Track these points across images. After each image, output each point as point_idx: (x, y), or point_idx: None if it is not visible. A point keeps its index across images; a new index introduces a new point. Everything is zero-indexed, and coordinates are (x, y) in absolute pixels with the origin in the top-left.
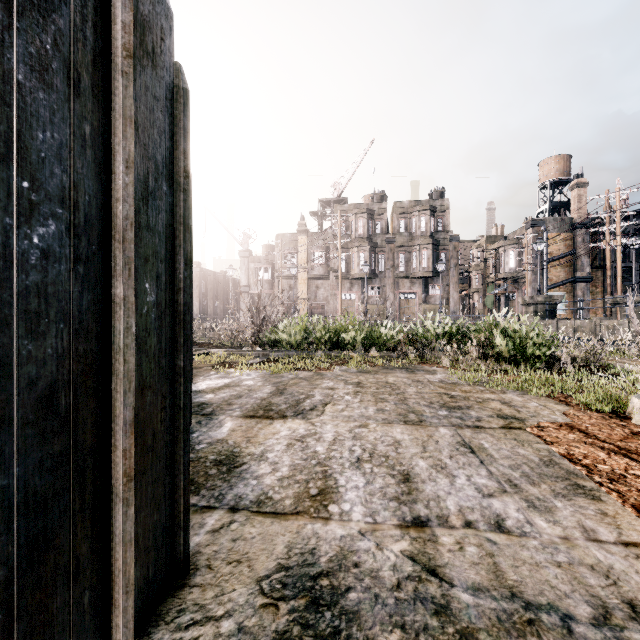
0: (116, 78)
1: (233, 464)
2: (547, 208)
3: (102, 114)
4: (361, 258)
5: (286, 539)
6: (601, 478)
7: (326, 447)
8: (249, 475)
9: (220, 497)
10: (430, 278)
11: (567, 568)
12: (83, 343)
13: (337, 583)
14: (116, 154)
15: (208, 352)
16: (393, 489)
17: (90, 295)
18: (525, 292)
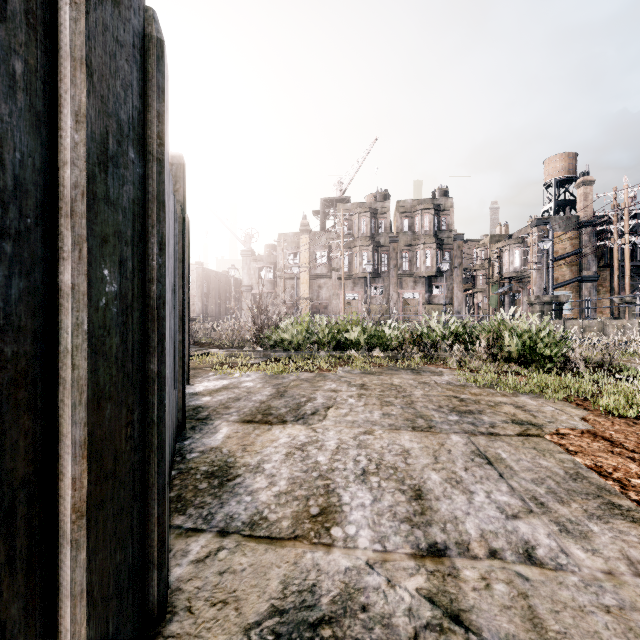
0: (63, 9)
1: (226, 477)
2: (552, 206)
3: (42, 51)
4: (364, 257)
5: (281, 572)
6: (638, 495)
7: (328, 457)
8: (243, 490)
9: (209, 517)
10: (434, 277)
11: (618, 614)
12: (12, 344)
13: (341, 634)
14: (63, 105)
15: (208, 352)
16: (404, 508)
17: (23, 282)
18: (530, 292)
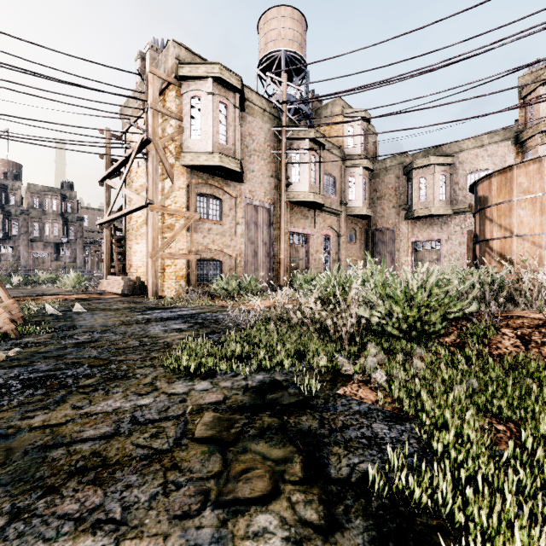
0: None
1: None
2: None
3: None
4: None
5: None
6: None
7: None
8: None
9: None
10: (61, 243)
11: None
12: None
13: None
14: None
15: None
16: None
17: None
18: None
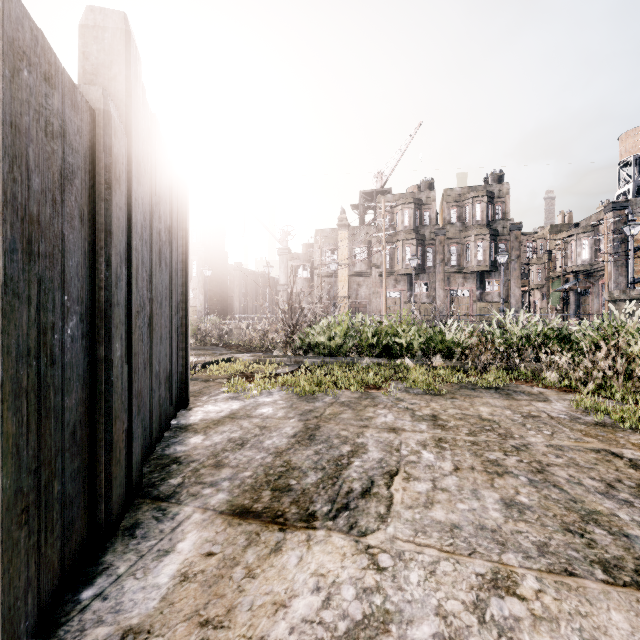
0: None
1: None
2: (631, 188)
3: None
4: (407, 252)
5: None
6: None
7: None
8: None
9: None
10: (486, 273)
11: None
12: None
13: None
14: None
15: (231, 357)
16: None
17: None
18: (603, 287)
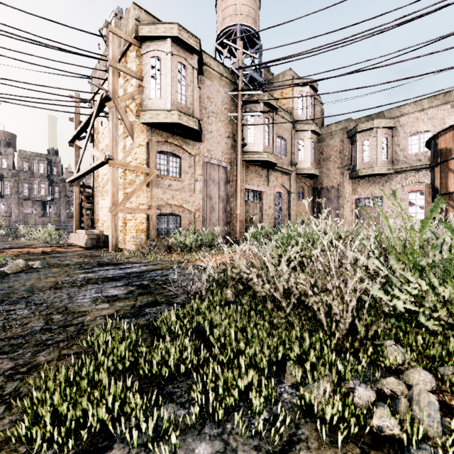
0: None
1: None
2: None
3: None
4: None
5: None
6: None
7: None
8: None
9: None
10: (47, 201)
11: None
12: None
13: None
14: None
15: None
16: None
17: None
18: None
